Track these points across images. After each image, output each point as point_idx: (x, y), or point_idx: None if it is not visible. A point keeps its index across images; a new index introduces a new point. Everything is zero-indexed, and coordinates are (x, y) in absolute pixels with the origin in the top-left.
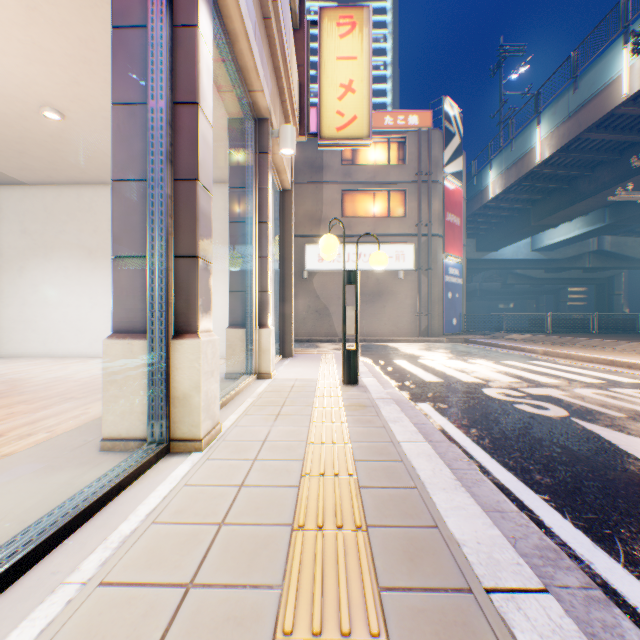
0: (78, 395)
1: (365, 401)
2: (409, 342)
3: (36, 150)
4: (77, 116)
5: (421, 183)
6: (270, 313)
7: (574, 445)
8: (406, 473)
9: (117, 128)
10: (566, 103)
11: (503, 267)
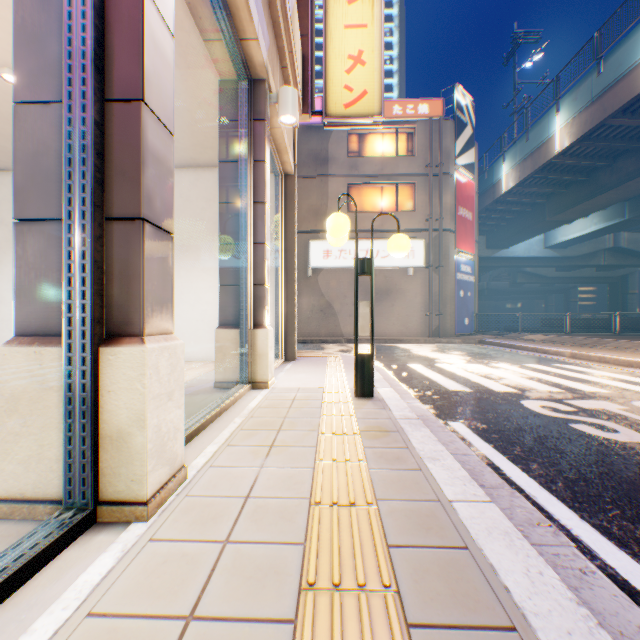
0: None
1: (386, 423)
2: (419, 343)
3: (4, 126)
4: None
5: (431, 175)
6: (267, 310)
7: None
8: (483, 582)
9: (20, 23)
10: (589, 87)
11: (514, 265)
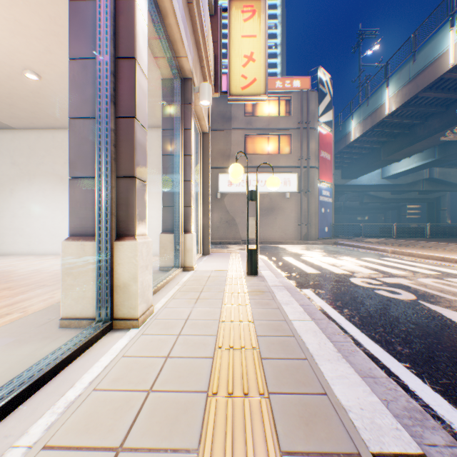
0: (49, 283)
1: (263, 288)
2: (294, 244)
3: (21, 103)
4: (50, 77)
5: (302, 129)
6: (192, 222)
7: (424, 322)
8: (298, 346)
9: (73, 77)
10: (407, 71)
11: (361, 190)
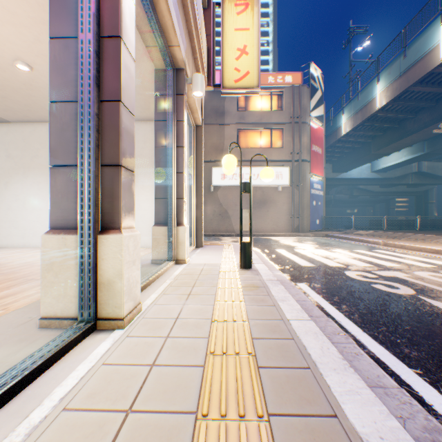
0: (37, 277)
1: (258, 282)
2: (286, 236)
3: (14, 95)
4: (41, 68)
5: (294, 123)
6: (185, 215)
7: (428, 320)
8: (298, 352)
9: (53, 58)
10: (398, 66)
11: (351, 183)
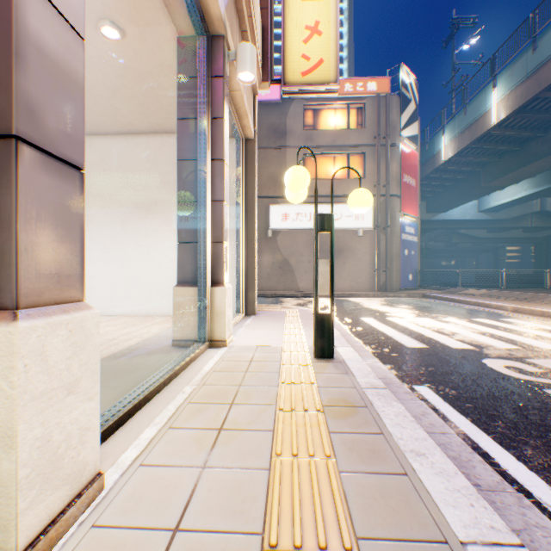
0: None
1: (351, 394)
2: (368, 297)
3: None
4: None
5: (379, 146)
6: (226, 268)
7: None
8: None
9: None
10: (524, 63)
11: (451, 227)
